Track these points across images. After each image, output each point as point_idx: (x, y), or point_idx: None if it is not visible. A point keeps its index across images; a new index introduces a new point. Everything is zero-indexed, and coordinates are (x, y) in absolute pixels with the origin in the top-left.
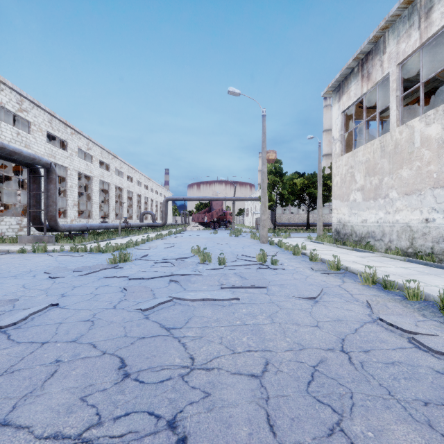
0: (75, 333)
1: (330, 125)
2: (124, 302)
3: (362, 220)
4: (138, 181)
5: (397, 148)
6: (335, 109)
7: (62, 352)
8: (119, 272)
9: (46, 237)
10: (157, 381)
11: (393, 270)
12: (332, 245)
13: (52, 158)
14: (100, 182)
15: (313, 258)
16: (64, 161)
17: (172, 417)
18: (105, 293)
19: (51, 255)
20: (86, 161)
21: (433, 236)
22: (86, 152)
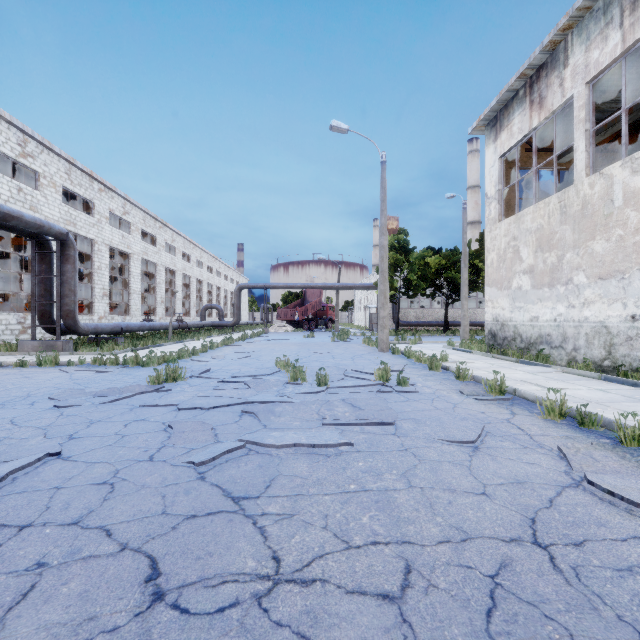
0: (79, 507)
1: (477, 180)
2: (167, 448)
3: (531, 317)
4: (198, 260)
5: (586, 209)
6: (489, 152)
7: (51, 547)
8: (164, 397)
9: (59, 343)
10: (212, 609)
11: (586, 395)
12: (485, 355)
13: (71, 226)
14: (142, 261)
15: (460, 375)
16: (88, 231)
17: None
18: (138, 432)
19: (64, 370)
20: (121, 232)
21: None
22: (121, 218)
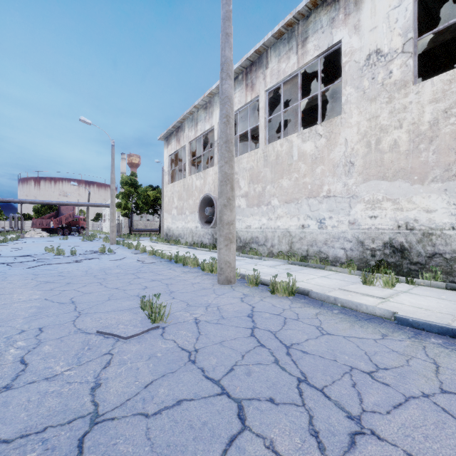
0: None
1: None
2: (14, 268)
3: (177, 226)
4: None
5: (188, 188)
6: (166, 152)
7: (2, 276)
8: None
9: None
10: (51, 274)
11: (173, 251)
12: (162, 243)
13: None
14: None
15: (137, 249)
16: None
17: (59, 275)
18: None
19: None
20: None
21: (198, 235)
22: None
